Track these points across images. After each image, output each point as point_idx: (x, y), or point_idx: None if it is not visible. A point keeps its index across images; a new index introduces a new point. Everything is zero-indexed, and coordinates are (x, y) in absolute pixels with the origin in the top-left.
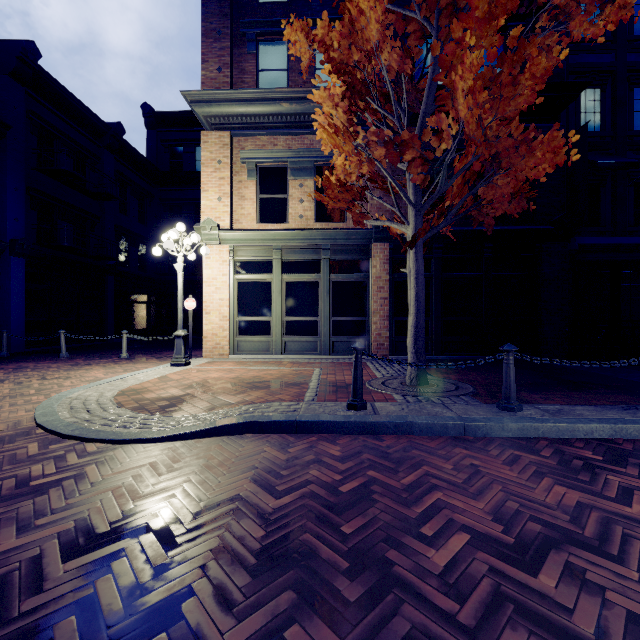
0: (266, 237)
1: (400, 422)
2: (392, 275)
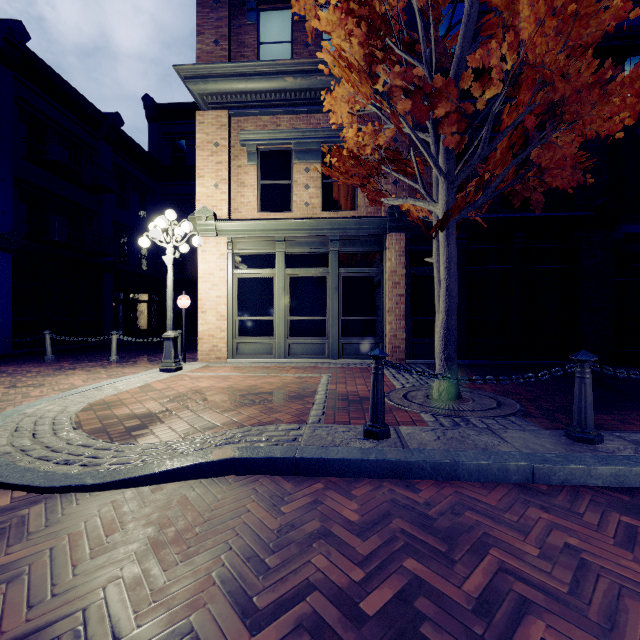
0: (268, 227)
1: (440, 462)
2: (409, 269)
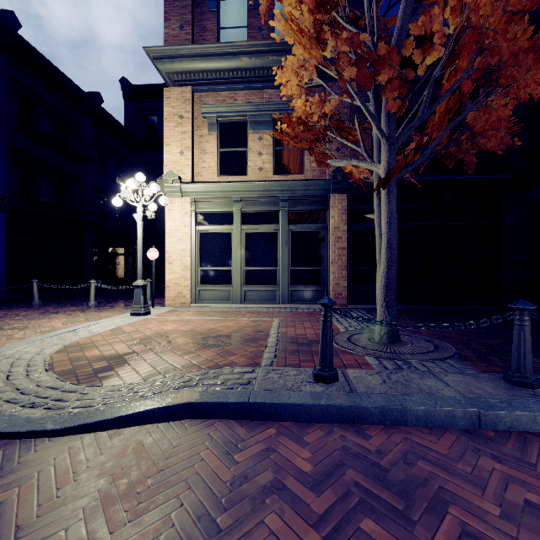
0: (226, 189)
1: (389, 407)
2: (350, 225)
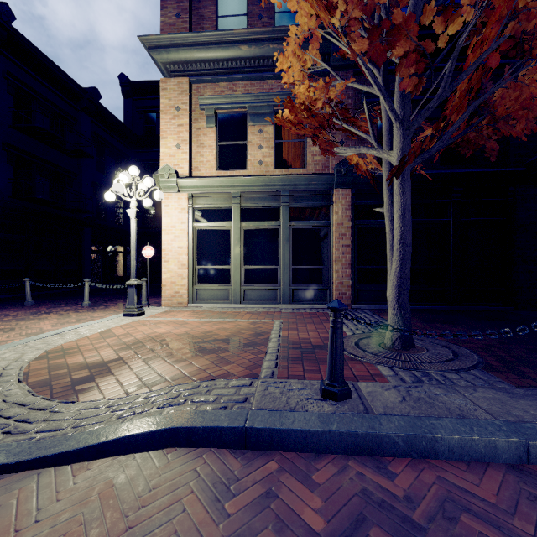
0: (225, 184)
1: (415, 435)
2: (354, 222)
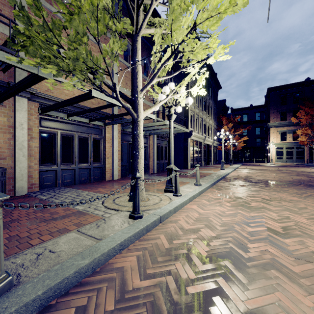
0: (282, 144)
1: (312, 165)
2: (309, 149)
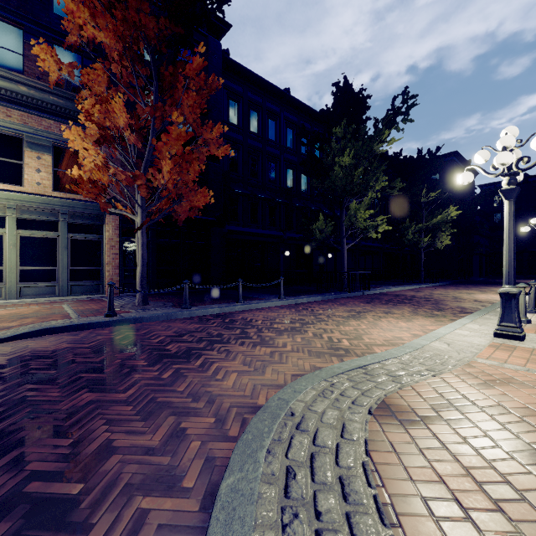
0: None
1: (137, 317)
2: (122, 238)
